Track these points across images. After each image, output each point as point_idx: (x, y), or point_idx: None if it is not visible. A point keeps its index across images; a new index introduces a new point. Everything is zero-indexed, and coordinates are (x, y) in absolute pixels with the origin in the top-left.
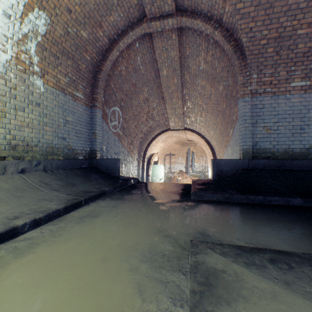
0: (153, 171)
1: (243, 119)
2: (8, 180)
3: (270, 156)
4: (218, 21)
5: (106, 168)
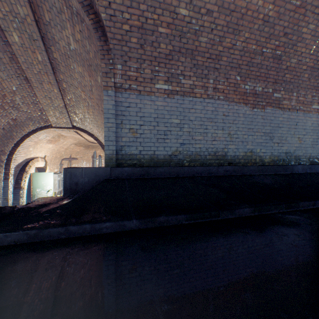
0: (37, 181)
1: (105, 117)
2: None
3: (136, 163)
4: None
5: None
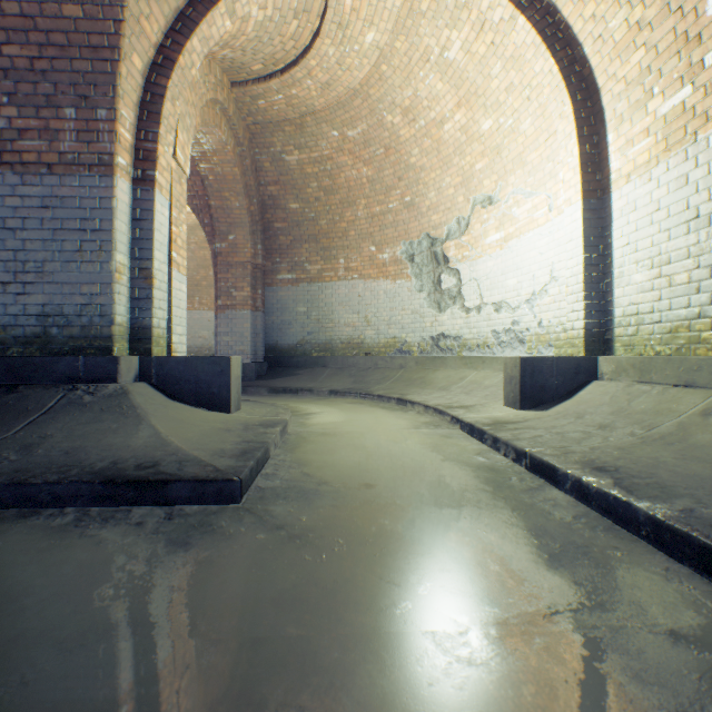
0: None
1: None
2: None
3: None
4: None
5: None
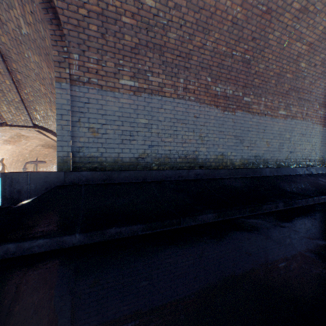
0: None
1: (58, 113)
2: None
3: (98, 166)
4: None
5: None
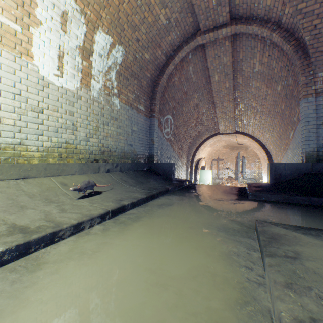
0: (200, 176)
1: (305, 120)
2: (102, 176)
3: None
4: (276, 23)
5: (162, 171)
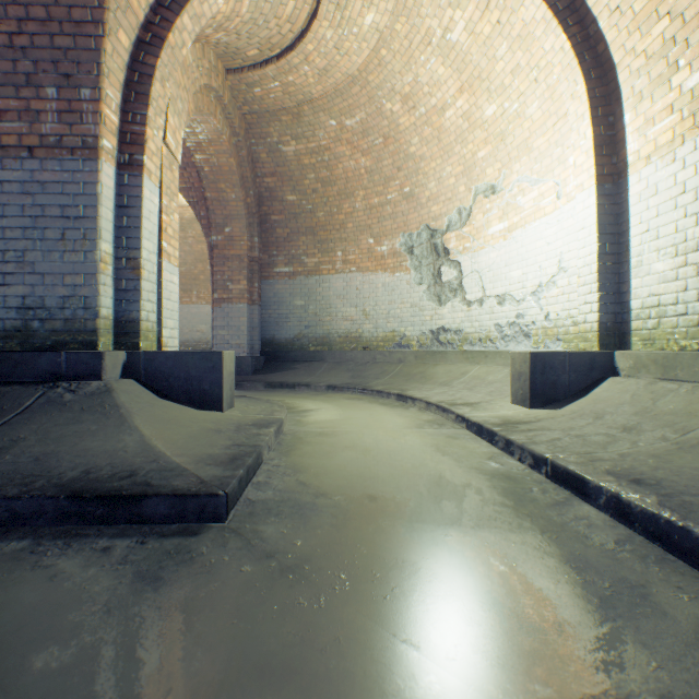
0: None
1: None
2: None
3: None
4: None
5: None
